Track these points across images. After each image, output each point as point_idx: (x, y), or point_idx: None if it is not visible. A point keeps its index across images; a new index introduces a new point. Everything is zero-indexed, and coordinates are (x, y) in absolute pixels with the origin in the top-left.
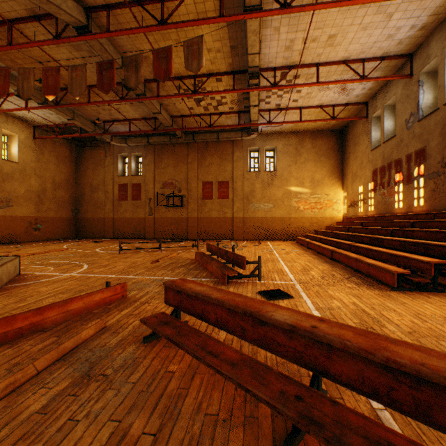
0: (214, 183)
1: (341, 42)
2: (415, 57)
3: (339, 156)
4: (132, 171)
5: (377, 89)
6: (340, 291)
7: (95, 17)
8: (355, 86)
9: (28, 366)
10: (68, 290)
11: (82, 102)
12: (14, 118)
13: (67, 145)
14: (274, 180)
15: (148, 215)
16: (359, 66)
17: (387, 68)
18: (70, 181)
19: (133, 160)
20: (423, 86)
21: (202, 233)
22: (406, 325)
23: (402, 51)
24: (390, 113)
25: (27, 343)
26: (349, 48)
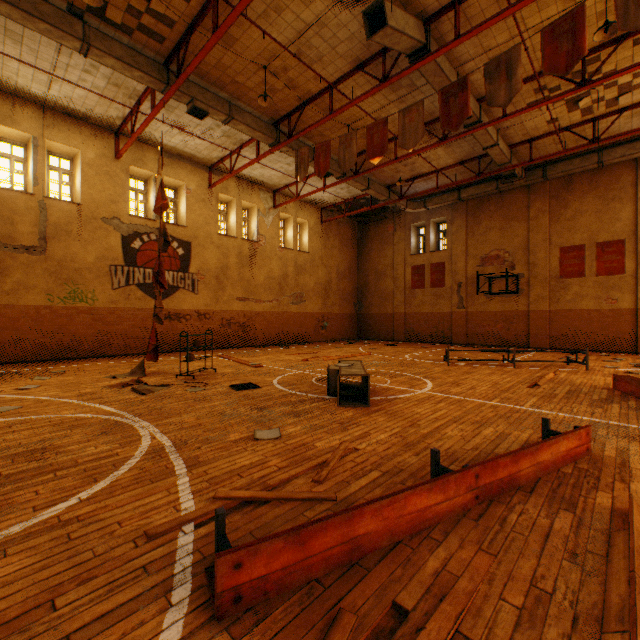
0: (587, 247)
1: None
2: None
3: None
4: (430, 245)
5: None
6: None
7: (432, 29)
8: None
9: (634, 577)
10: (458, 419)
11: (386, 162)
12: (306, 204)
13: (350, 225)
14: None
15: (455, 309)
16: None
17: None
18: (352, 268)
19: (431, 230)
20: None
21: (558, 339)
22: None
23: None
24: None
25: (526, 509)
26: None
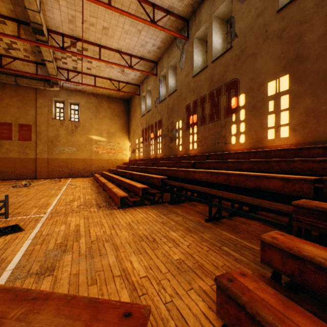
0: (14, 125)
1: (113, 36)
2: (158, 65)
3: (127, 118)
4: None
5: (143, 78)
6: (79, 216)
7: None
8: (130, 72)
9: None
10: None
11: None
12: None
13: None
14: (78, 129)
15: None
16: (129, 58)
17: (146, 66)
18: None
19: None
20: (162, 83)
21: None
22: (97, 235)
23: (152, 58)
24: (150, 95)
25: None
26: (120, 42)
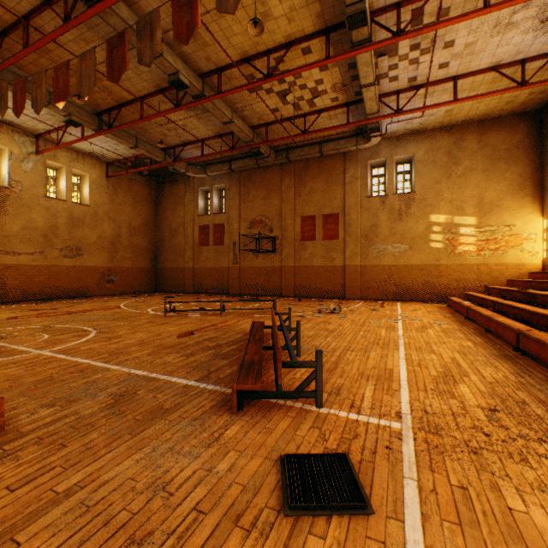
0: (318, 217)
1: None
2: None
3: (535, 157)
4: (213, 208)
5: None
6: None
7: None
8: None
9: None
10: None
11: (135, 120)
12: (85, 156)
13: (146, 183)
14: (410, 208)
15: (232, 264)
16: None
17: None
18: (149, 225)
19: (215, 195)
20: None
21: (300, 289)
22: None
23: None
24: None
25: None
26: None
